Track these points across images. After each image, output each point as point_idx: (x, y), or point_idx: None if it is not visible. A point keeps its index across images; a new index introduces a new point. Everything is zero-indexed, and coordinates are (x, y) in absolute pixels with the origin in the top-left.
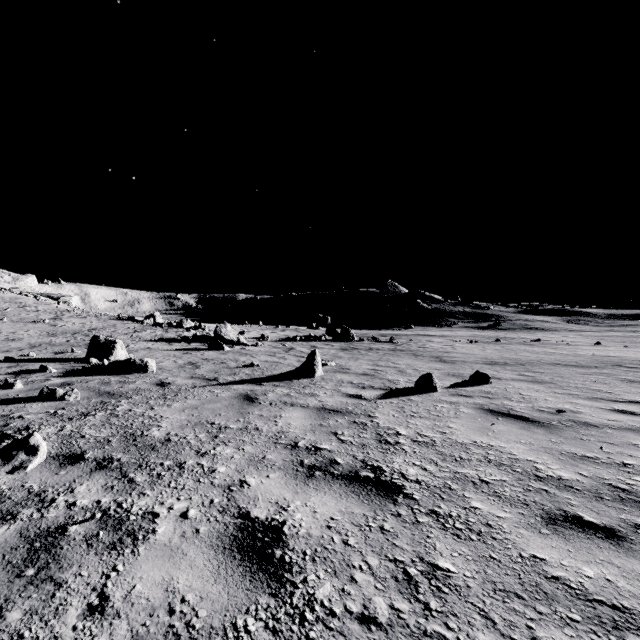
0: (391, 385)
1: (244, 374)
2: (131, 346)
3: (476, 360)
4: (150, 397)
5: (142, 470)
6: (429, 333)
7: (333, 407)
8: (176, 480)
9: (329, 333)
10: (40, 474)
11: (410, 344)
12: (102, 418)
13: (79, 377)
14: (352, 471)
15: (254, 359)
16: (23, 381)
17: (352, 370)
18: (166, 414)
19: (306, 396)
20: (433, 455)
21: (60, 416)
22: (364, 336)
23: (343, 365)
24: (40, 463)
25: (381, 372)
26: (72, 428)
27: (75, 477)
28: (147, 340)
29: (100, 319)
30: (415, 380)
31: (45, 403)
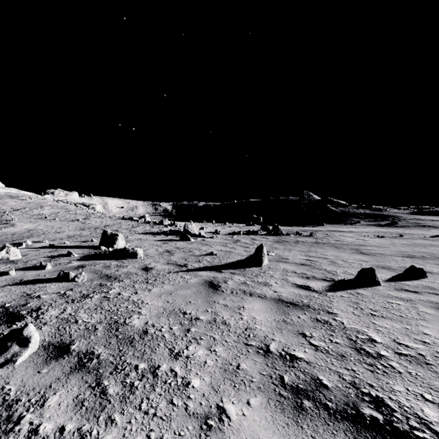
0: (331, 276)
1: (206, 261)
2: (129, 237)
3: (393, 253)
4: (136, 281)
5: (116, 375)
6: (339, 229)
7: (289, 299)
8: (148, 397)
9: (263, 229)
10: (24, 371)
11: (327, 238)
12: (96, 301)
13: (91, 261)
14: (349, 404)
15: (212, 248)
16: (54, 263)
17: (290, 260)
18: (146, 299)
19: (260, 285)
20: (438, 382)
21: (66, 297)
22: (289, 231)
23: (281, 255)
24: (31, 354)
25: (316, 262)
26: (71, 311)
27: (53, 380)
28: (140, 233)
29: (112, 219)
30: (350, 271)
31: (60, 283)
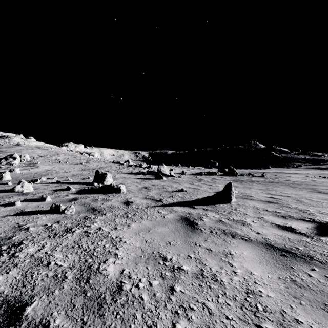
0: (308, 216)
1: (178, 197)
2: (116, 176)
3: None
4: (117, 215)
5: None
6: (284, 171)
7: (279, 244)
8: None
9: (220, 171)
10: None
11: (278, 178)
12: (76, 237)
13: (83, 194)
14: None
15: (181, 186)
16: (54, 196)
17: (255, 197)
18: (124, 237)
19: (238, 224)
20: None
21: (51, 231)
22: (241, 173)
23: (244, 193)
24: None
25: (281, 200)
26: (48, 248)
27: None
28: (124, 173)
29: (105, 163)
30: (325, 211)
31: (52, 215)
